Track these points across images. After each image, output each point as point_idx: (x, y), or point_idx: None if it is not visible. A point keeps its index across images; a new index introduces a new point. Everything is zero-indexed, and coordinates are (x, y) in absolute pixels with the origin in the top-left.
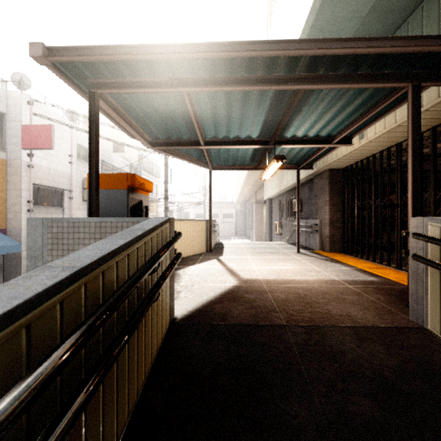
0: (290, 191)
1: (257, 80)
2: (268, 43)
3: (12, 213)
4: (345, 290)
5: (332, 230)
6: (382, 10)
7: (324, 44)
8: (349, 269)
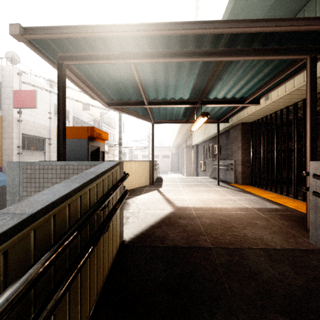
0: (212, 139)
1: (188, 53)
2: (197, 23)
3: (6, 156)
4: (256, 216)
5: (243, 168)
6: (285, 0)
7: (241, 24)
8: (257, 198)
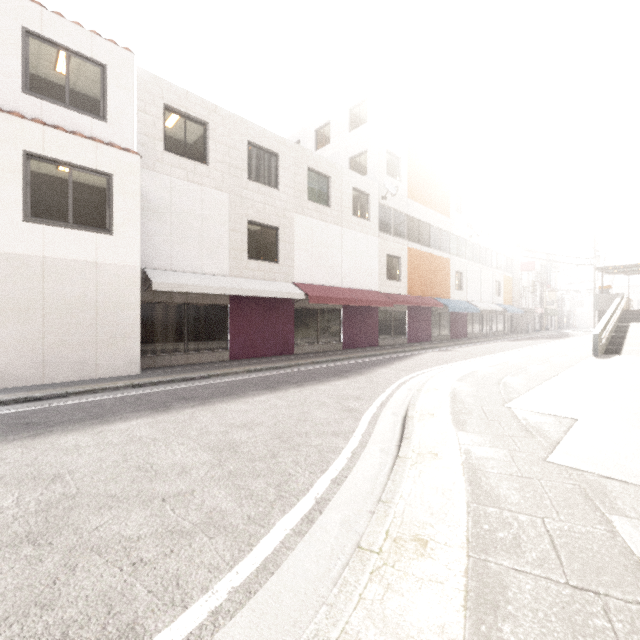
0: None
1: None
2: None
3: (515, 299)
4: None
5: None
6: None
7: None
8: None
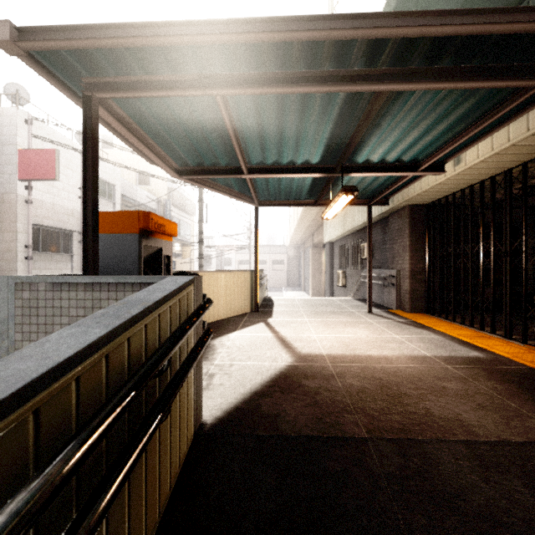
0: (357, 233)
1: (322, 77)
2: (340, 18)
3: (6, 262)
4: (443, 373)
5: (413, 284)
6: None
7: (423, 19)
8: (440, 338)
